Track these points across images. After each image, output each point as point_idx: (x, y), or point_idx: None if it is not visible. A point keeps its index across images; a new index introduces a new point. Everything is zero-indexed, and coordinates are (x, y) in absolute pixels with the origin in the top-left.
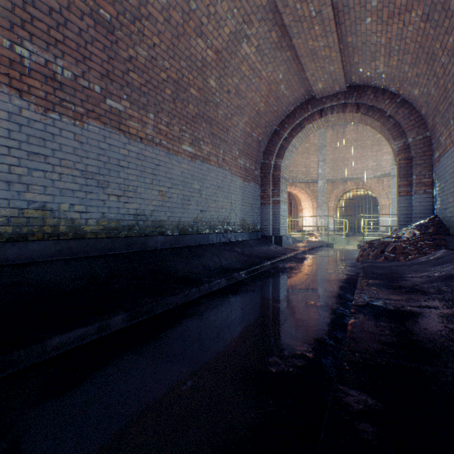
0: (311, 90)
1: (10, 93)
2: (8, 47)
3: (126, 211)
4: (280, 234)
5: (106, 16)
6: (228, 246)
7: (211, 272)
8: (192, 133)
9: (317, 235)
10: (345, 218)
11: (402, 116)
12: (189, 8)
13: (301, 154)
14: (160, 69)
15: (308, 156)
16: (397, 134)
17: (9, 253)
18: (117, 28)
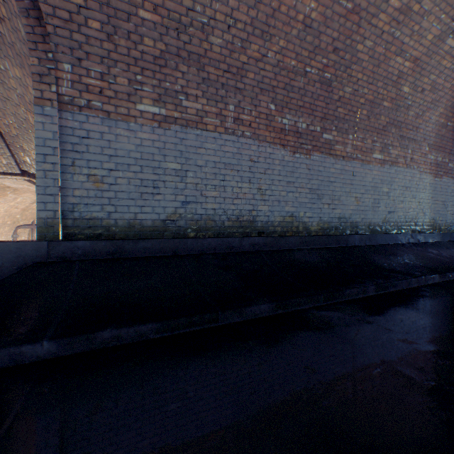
0: None
1: (279, 148)
2: (280, 122)
3: (333, 215)
4: None
5: (327, 76)
6: (419, 247)
7: (416, 268)
8: (381, 141)
9: None
10: None
11: None
12: (392, 37)
13: None
14: (359, 97)
15: None
16: None
17: (281, 243)
18: (333, 81)
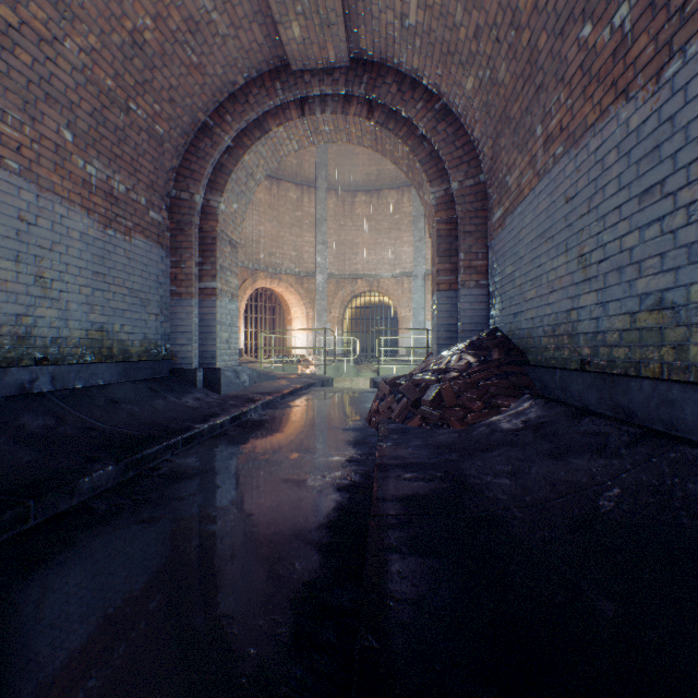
0: (279, 42)
1: None
2: None
3: None
4: (218, 365)
5: None
6: None
7: None
8: None
9: (308, 364)
10: (356, 336)
11: (444, 138)
12: None
13: (289, 228)
14: None
15: (301, 232)
16: (436, 173)
17: None
18: None
